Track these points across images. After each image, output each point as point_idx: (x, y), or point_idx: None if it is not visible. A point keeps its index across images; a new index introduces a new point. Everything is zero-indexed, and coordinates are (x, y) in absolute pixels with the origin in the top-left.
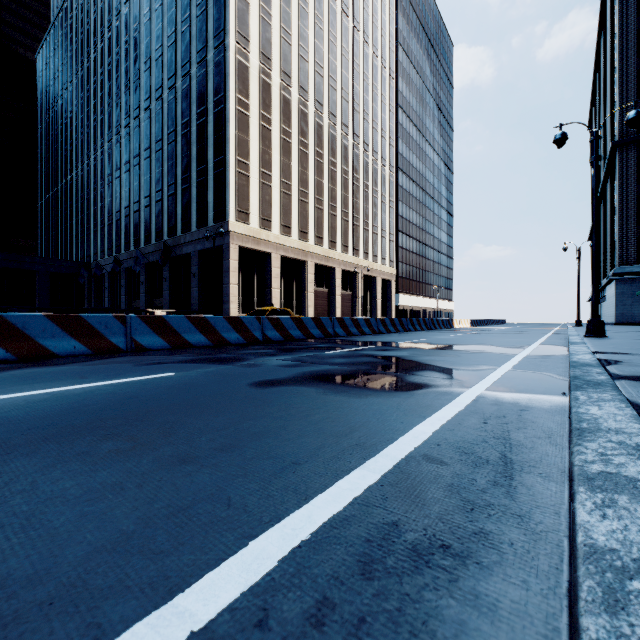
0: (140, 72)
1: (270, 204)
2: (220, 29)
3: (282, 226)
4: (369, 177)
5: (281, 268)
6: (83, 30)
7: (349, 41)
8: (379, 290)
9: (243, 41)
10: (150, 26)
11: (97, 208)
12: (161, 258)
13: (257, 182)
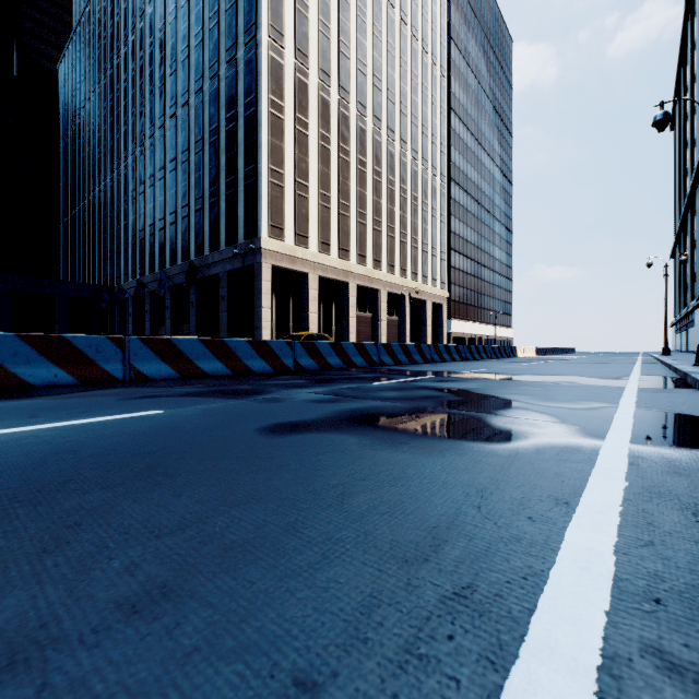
0: (165, 76)
1: (307, 218)
2: (251, 23)
3: (320, 243)
4: (418, 188)
5: (319, 290)
6: (106, 35)
7: (395, 36)
8: (429, 315)
9: (277, 36)
10: (176, 25)
11: (120, 227)
12: (186, 279)
13: (292, 194)
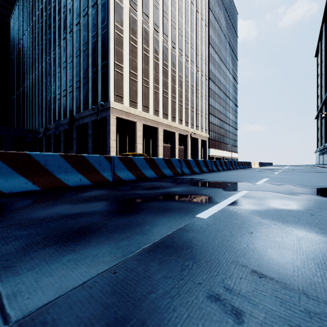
0: (61, 18)
1: (136, 92)
2: None
3: (143, 106)
4: (194, 81)
5: (143, 132)
6: None
7: (183, 1)
8: (199, 146)
9: None
10: None
11: (39, 99)
12: (69, 124)
13: (128, 78)
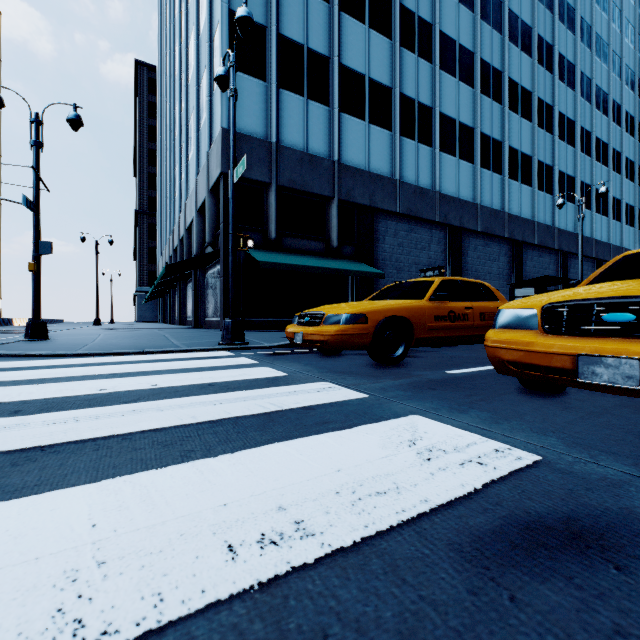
0: None
1: None
2: None
3: None
4: None
5: None
6: None
7: None
8: None
9: None
10: None
11: None
12: None
13: None
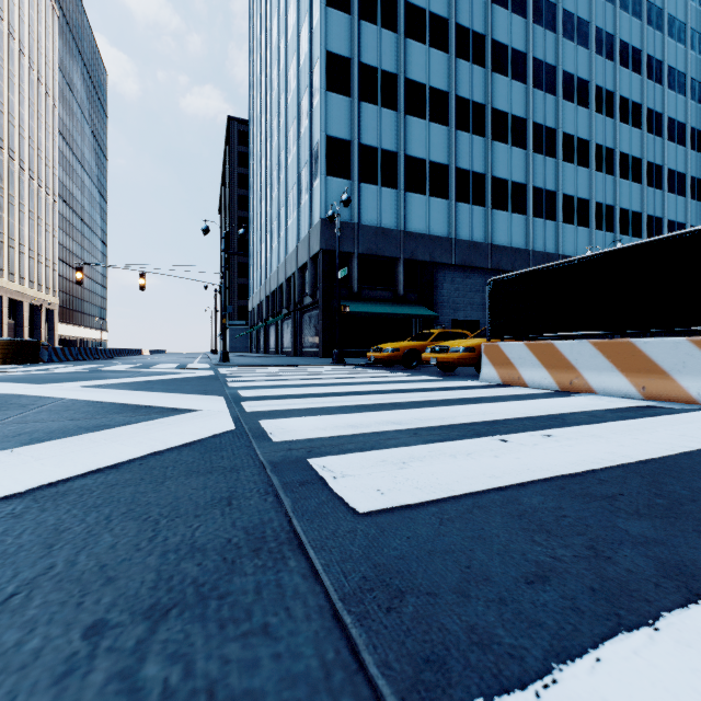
0: None
1: None
2: None
3: None
4: (34, 205)
5: None
6: None
7: (16, 64)
8: (44, 320)
9: None
10: None
11: None
12: None
13: None
